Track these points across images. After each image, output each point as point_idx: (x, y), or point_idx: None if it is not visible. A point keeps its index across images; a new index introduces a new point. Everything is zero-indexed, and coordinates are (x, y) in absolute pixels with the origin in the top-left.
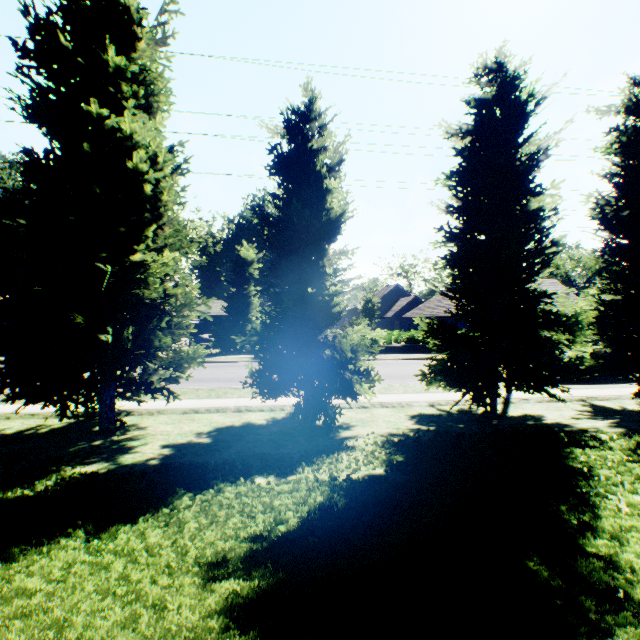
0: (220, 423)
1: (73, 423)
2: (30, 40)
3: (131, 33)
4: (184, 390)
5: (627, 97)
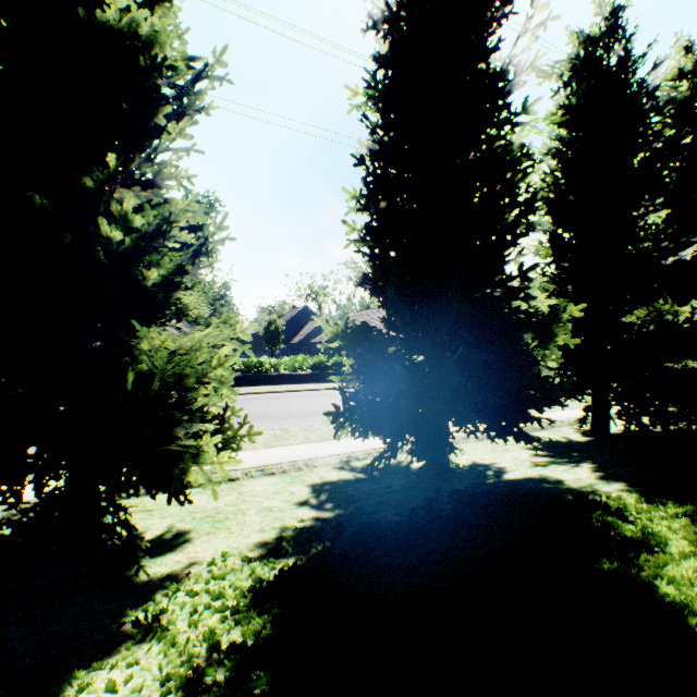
0: None
1: None
2: None
3: None
4: None
5: (575, 52)
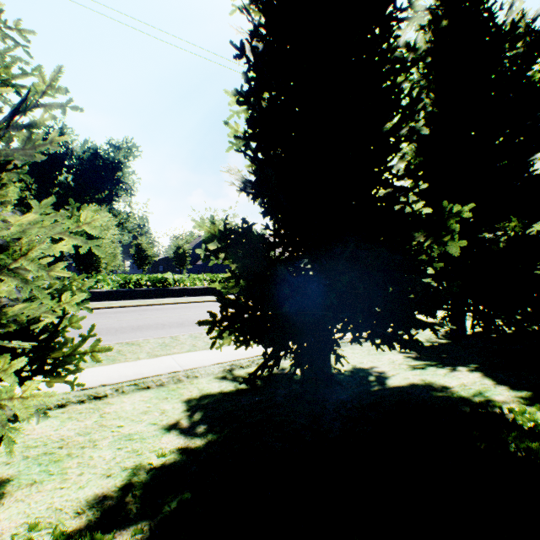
0: None
1: None
2: None
3: None
4: None
5: None
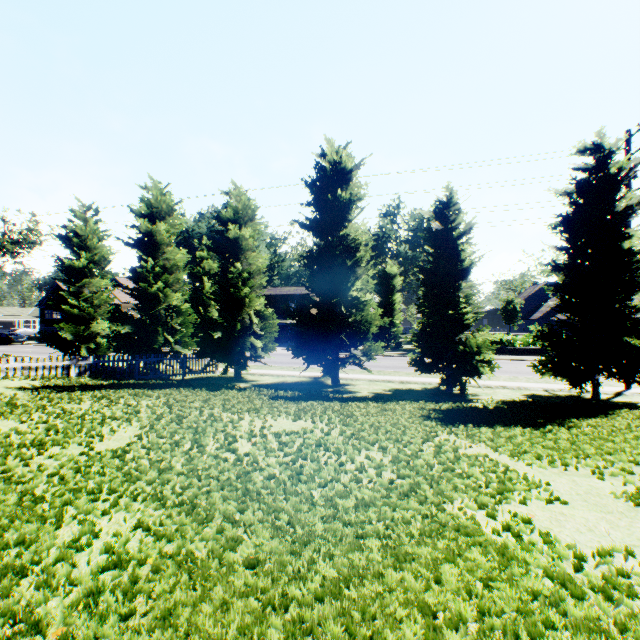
0: (393, 387)
1: (315, 381)
2: (313, 200)
3: (349, 178)
4: (361, 370)
5: None
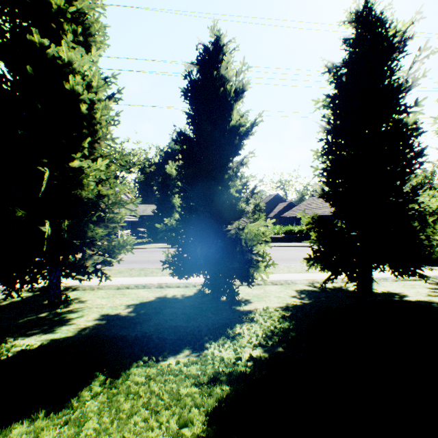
0: (145, 297)
1: (30, 297)
2: None
3: None
4: (121, 270)
5: None
